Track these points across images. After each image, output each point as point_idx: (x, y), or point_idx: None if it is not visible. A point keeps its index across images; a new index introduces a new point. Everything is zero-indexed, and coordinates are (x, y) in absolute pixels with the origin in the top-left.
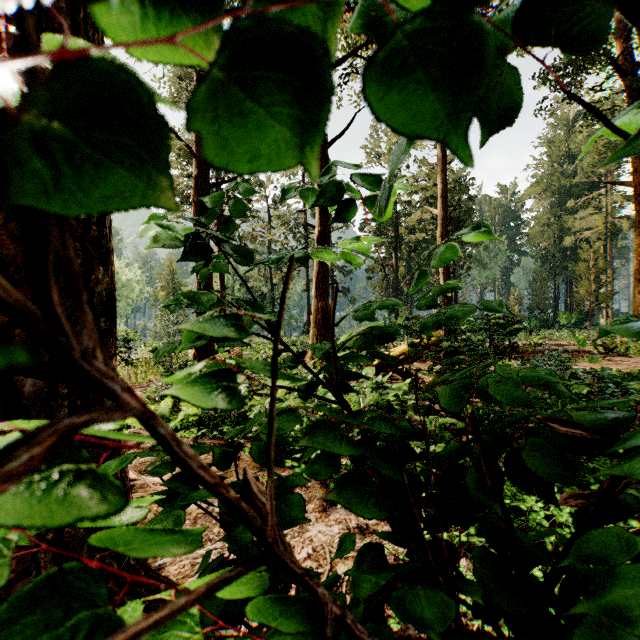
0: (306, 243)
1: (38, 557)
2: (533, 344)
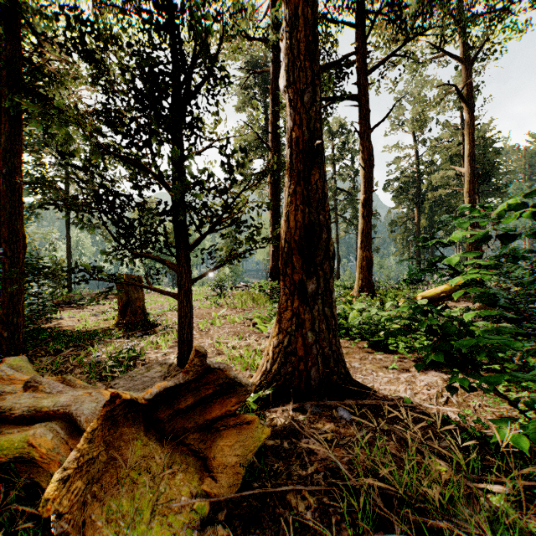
0: (336, 204)
1: (317, 359)
2: None
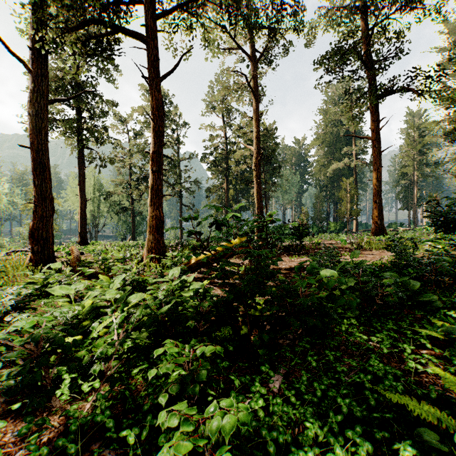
0: None
1: None
2: (315, 243)
